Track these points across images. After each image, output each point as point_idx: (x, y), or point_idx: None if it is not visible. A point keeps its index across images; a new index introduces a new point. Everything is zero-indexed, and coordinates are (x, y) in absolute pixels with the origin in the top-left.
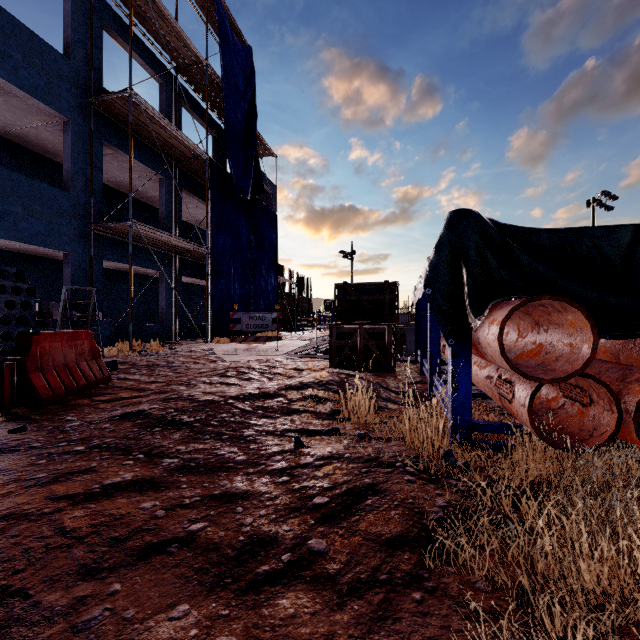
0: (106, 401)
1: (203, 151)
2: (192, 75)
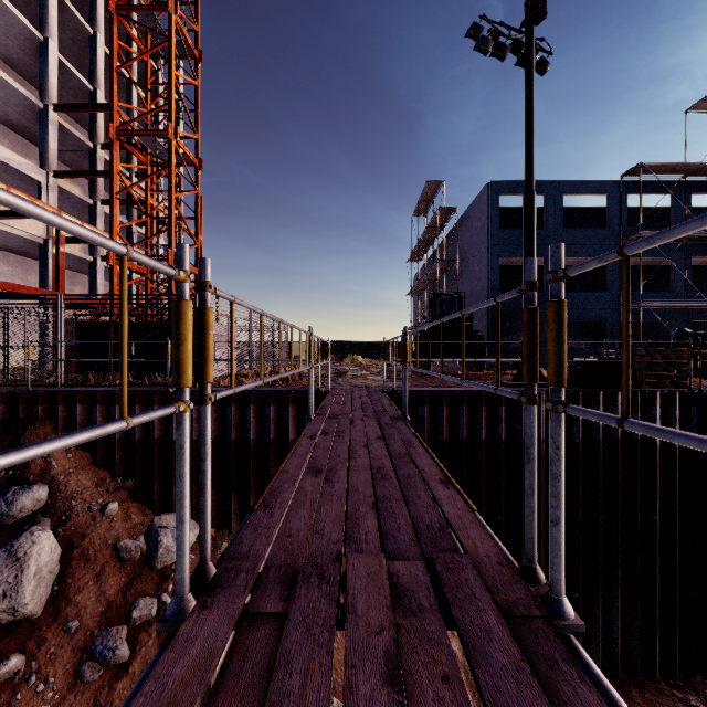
0: None
1: (704, 231)
2: (699, 172)
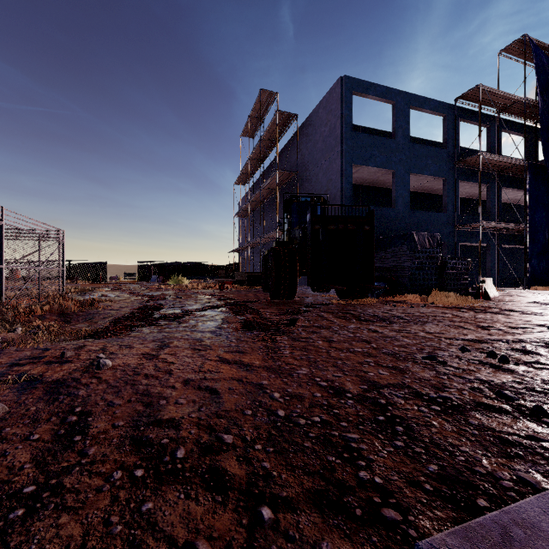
0: (509, 301)
1: (521, 160)
2: (510, 109)
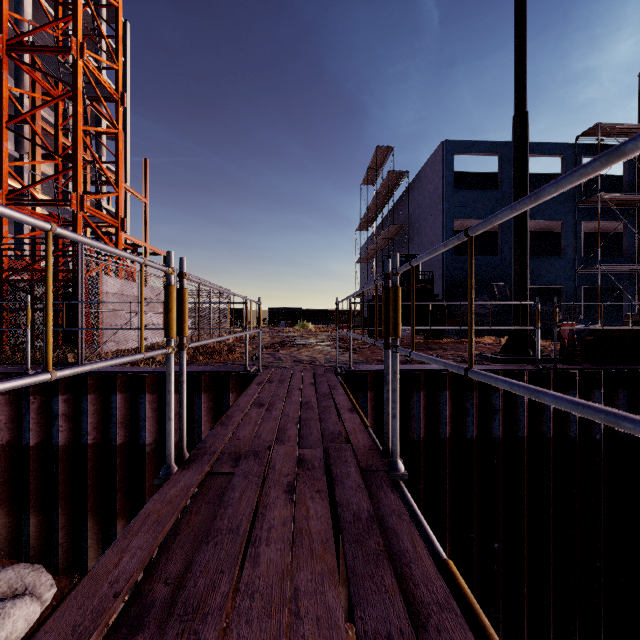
0: None
1: None
2: None
